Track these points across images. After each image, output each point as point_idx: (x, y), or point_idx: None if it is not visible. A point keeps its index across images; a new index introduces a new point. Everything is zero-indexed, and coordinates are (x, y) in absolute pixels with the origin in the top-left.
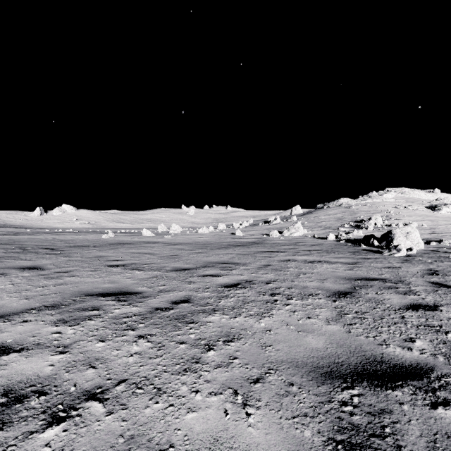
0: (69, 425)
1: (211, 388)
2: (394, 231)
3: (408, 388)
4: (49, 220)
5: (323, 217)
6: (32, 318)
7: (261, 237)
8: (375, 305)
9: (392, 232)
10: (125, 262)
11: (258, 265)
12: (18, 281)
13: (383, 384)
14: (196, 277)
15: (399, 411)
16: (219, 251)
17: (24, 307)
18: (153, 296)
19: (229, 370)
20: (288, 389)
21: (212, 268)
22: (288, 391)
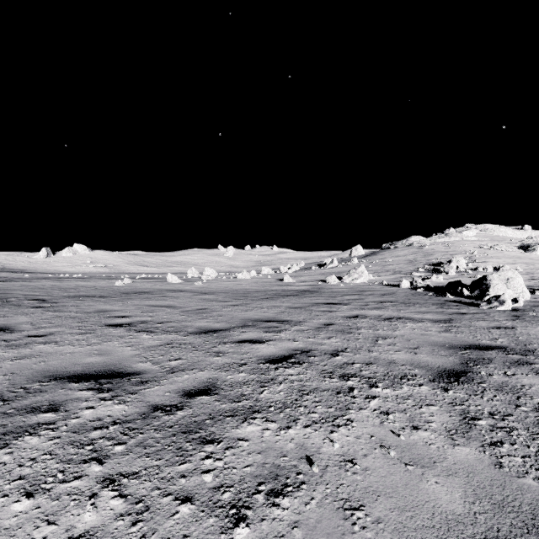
0: None
1: None
2: (490, 277)
3: None
4: (57, 263)
5: (390, 259)
6: None
7: (316, 283)
8: (516, 399)
9: (488, 278)
10: (133, 319)
11: (317, 324)
12: None
13: None
14: (229, 344)
15: None
16: (262, 302)
17: None
18: (156, 380)
19: None
20: None
21: (252, 329)
22: None
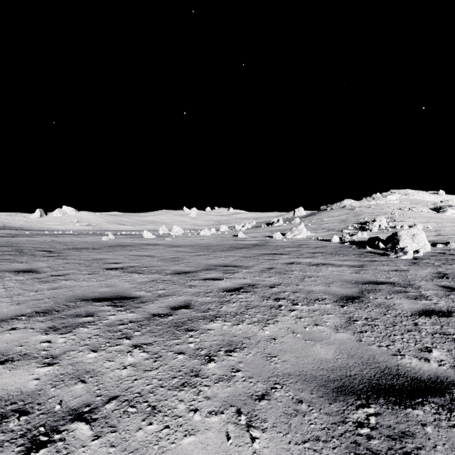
0: (50, 452)
1: (212, 406)
2: (400, 233)
3: (429, 406)
4: (49, 222)
5: (326, 219)
6: (21, 326)
7: (264, 239)
8: (386, 311)
9: (398, 234)
10: (124, 265)
11: (262, 268)
12: (11, 285)
13: (402, 401)
14: (197, 280)
15: (422, 435)
16: (221, 253)
17: (14, 313)
18: (151, 301)
19: (231, 384)
20: (297, 407)
21: (214, 271)
22: (297, 410)
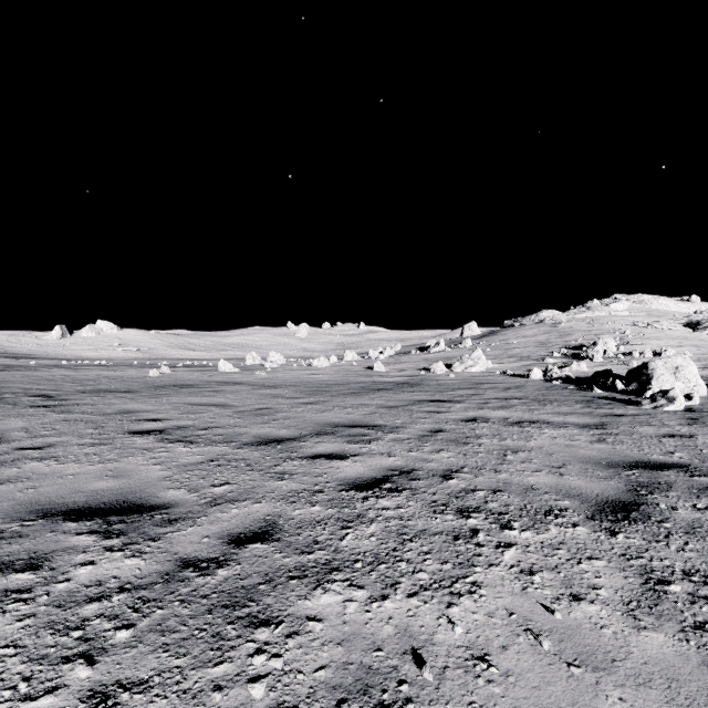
0: None
1: None
2: (652, 364)
3: None
4: (75, 345)
5: (515, 340)
6: None
7: (417, 373)
8: None
9: (649, 367)
10: (168, 424)
11: (420, 430)
12: None
13: None
14: (298, 460)
15: None
16: (346, 400)
17: None
18: (191, 517)
19: None
20: None
21: (331, 439)
22: None
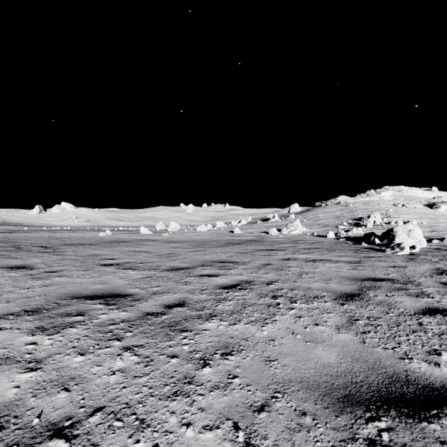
0: None
1: (206, 419)
2: (395, 229)
3: (446, 419)
4: (48, 218)
5: (321, 215)
6: (8, 326)
7: (260, 235)
8: (388, 309)
9: (394, 230)
10: (120, 261)
11: (258, 264)
12: (3, 282)
13: (415, 413)
14: (193, 277)
15: None
16: (217, 249)
17: (1, 312)
18: (145, 299)
19: (228, 393)
20: (300, 420)
21: (210, 268)
22: (300, 423)
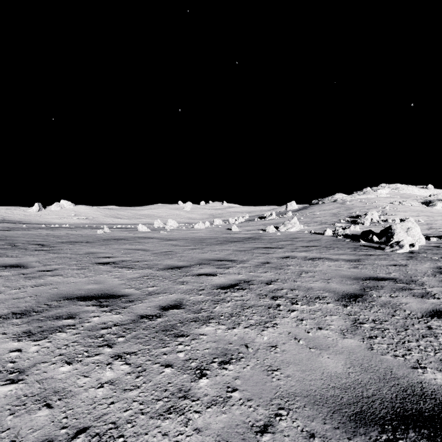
0: None
1: None
2: (394, 226)
3: None
4: (47, 215)
5: (318, 212)
6: None
7: (258, 232)
8: (393, 311)
9: (392, 228)
10: (116, 259)
11: (256, 262)
12: None
13: (437, 435)
14: (190, 276)
15: None
16: (215, 247)
17: None
18: (140, 300)
19: (226, 410)
20: None
21: (207, 266)
22: None
